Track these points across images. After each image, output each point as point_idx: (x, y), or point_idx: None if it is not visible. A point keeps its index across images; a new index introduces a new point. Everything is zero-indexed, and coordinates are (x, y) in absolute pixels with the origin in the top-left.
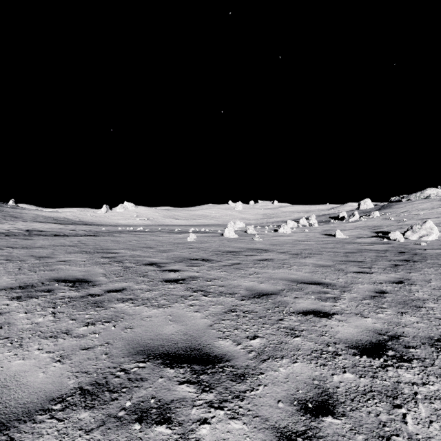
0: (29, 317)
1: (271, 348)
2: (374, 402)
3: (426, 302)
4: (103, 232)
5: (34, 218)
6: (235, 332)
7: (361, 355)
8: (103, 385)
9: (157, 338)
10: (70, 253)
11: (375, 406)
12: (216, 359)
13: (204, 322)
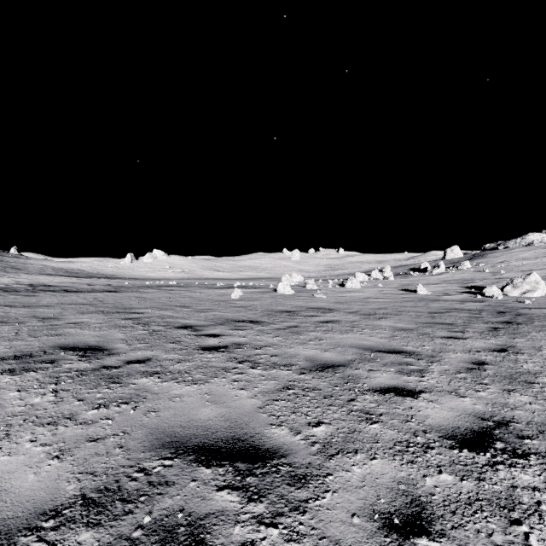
0: (23, 396)
1: (340, 438)
2: (483, 516)
3: (538, 377)
4: (126, 287)
5: (41, 269)
6: (292, 417)
7: (460, 449)
8: (113, 492)
9: (189, 425)
10: (83, 313)
11: (485, 521)
12: (267, 454)
13: (252, 404)
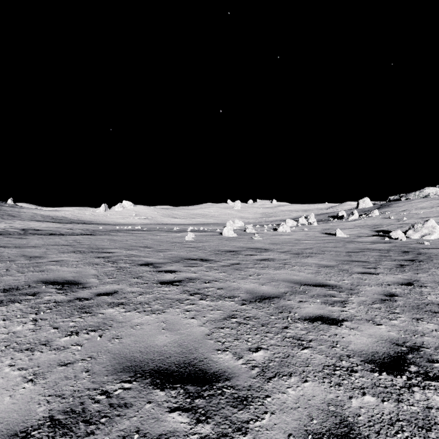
0: (7, 325)
1: (276, 363)
2: (404, 436)
3: None
4: (100, 231)
5: (32, 216)
6: (235, 343)
7: (380, 372)
8: (78, 413)
9: (147, 351)
10: (63, 252)
11: None
12: (213, 377)
13: (201, 331)
